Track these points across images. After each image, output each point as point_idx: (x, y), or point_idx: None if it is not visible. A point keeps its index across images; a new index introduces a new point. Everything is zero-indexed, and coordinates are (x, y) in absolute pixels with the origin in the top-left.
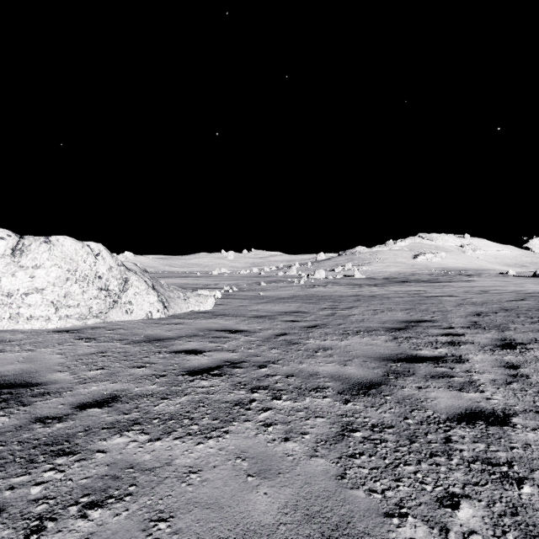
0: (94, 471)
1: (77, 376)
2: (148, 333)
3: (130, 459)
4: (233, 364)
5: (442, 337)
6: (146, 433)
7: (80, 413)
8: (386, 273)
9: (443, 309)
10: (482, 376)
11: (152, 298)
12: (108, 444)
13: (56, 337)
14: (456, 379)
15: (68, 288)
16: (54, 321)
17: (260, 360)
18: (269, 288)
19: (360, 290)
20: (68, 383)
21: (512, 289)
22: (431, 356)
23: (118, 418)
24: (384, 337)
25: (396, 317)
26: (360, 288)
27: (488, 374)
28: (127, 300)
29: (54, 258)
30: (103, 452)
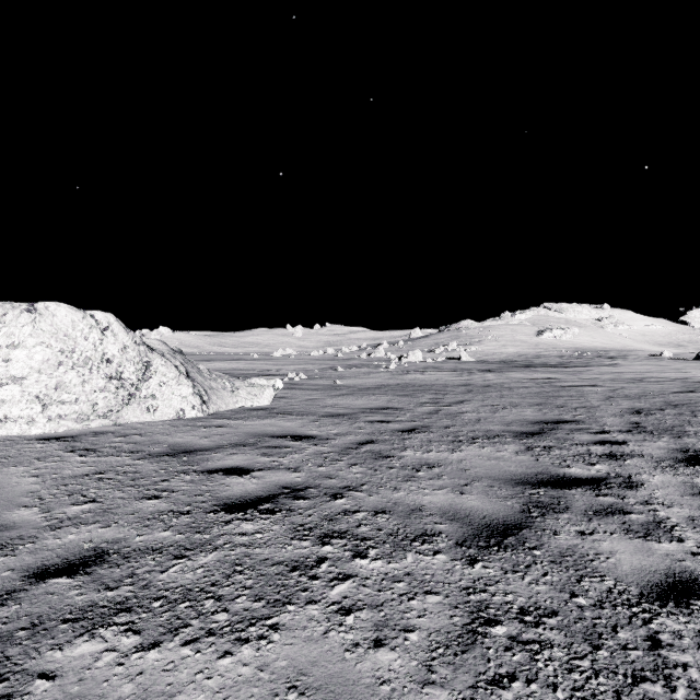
0: None
1: (51, 514)
2: (175, 442)
3: (95, 694)
4: (294, 491)
5: (596, 446)
6: (137, 631)
7: (34, 589)
8: (502, 354)
9: (587, 404)
10: (671, 512)
11: (185, 390)
12: (63, 657)
13: (39, 448)
14: (633, 517)
15: (61, 376)
16: (40, 423)
17: (335, 485)
18: (349, 375)
19: (471, 377)
20: (32, 528)
21: (673, 376)
22: (587, 477)
23: (95, 597)
24: (513, 446)
25: (524, 415)
26: (471, 375)
27: (678, 507)
28: (149, 392)
29: (40, 333)
30: (49, 678)
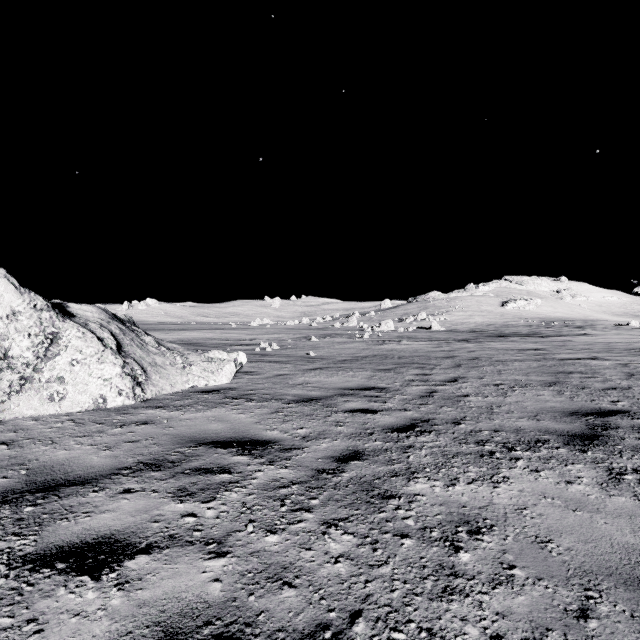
0: None
1: None
2: (49, 460)
3: None
4: None
5: None
6: None
7: None
8: (470, 324)
9: (613, 384)
10: None
11: (110, 370)
12: None
13: None
14: None
15: None
16: None
17: (291, 623)
18: (323, 345)
19: (451, 348)
20: None
21: None
22: None
23: None
24: (584, 469)
25: (546, 401)
26: (450, 345)
27: None
28: (54, 374)
29: None
30: None
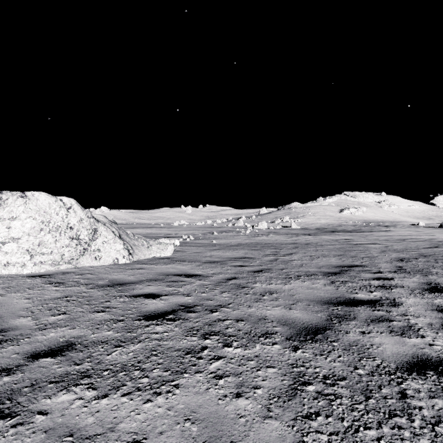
0: (29, 440)
1: (39, 321)
2: (113, 278)
3: (72, 423)
4: (187, 308)
5: (374, 281)
6: (94, 388)
7: (31, 364)
8: (317, 224)
9: (370, 255)
10: (418, 320)
11: (119, 246)
12: (51, 402)
13: (29, 282)
14: (395, 323)
15: (42, 237)
16: (29, 267)
17: (212, 304)
18: (221, 237)
19: (297, 238)
20: (28, 329)
21: (425, 238)
22: (368, 300)
23: (68, 369)
24: (322, 281)
25: (330, 262)
26: (297, 237)
27: (423, 317)
28: (96, 248)
29: (29, 210)
30: (44, 414)
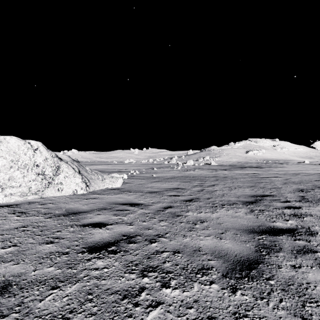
0: None
1: None
2: (69, 207)
3: None
4: (129, 238)
5: (286, 209)
6: None
7: None
8: (230, 162)
9: (275, 186)
10: None
11: (78, 180)
12: None
13: None
14: (319, 254)
15: (11, 173)
16: (0, 198)
17: (151, 234)
18: (159, 171)
19: (217, 173)
20: None
21: (313, 172)
22: (286, 228)
23: None
24: (243, 209)
25: (245, 192)
26: (216, 171)
27: None
28: (59, 181)
29: (0, 151)
30: None
